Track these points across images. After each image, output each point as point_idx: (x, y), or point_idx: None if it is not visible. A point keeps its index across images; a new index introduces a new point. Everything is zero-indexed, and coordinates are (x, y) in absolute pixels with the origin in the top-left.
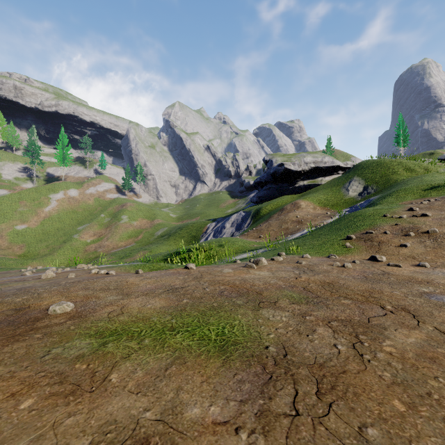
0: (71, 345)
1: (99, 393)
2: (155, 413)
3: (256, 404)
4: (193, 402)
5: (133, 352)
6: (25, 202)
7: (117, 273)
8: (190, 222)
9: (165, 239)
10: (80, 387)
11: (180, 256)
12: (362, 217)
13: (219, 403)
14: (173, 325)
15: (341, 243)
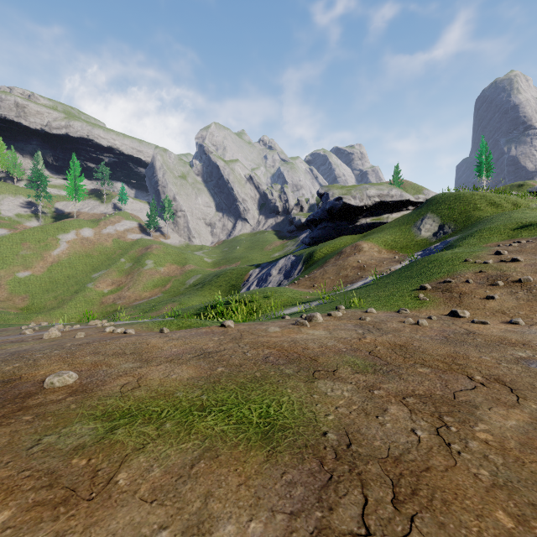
0: (69, 432)
1: (101, 502)
2: (174, 532)
3: (312, 518)
4: (227, 515)
5: (149, 442)
6: (28, 244)
7: (137, 332)
8: (229, 268)
9: (198, 289)
10: (75, 493)
11: (216, 310)
12: (438, 263)
13: (261, 517)
14: (203, 403)
15: (413, 295)
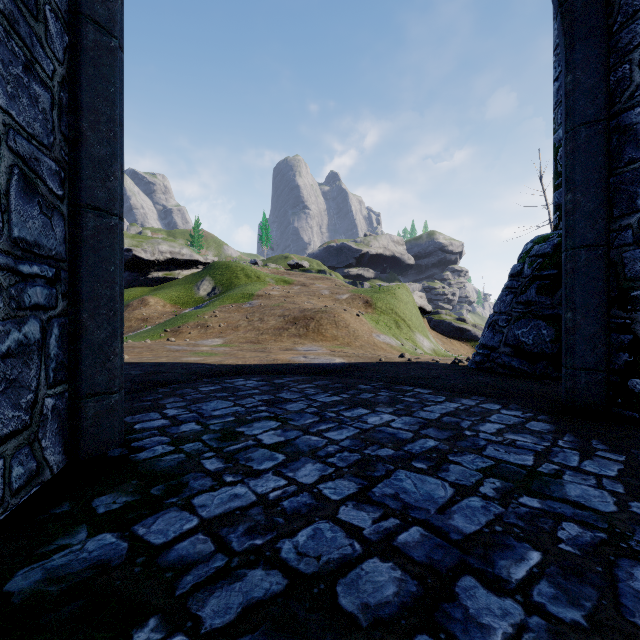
0: None
1: None
2: None
3: None
4: None
5: None
6: None
7: None
8: None
9: None
10: None
11: None
12: (185, 317)
13: None
14: None
15: (159, 334)
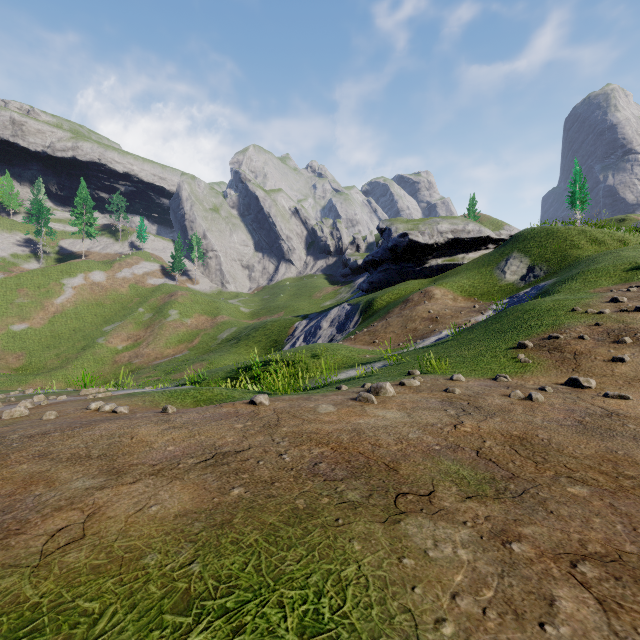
0: None
1: None
2: None
3: None
4: None
5: None
6: (26, 290)
7: (134, 410)
8: (270, 319)
9: (232, 345)
10: None
11: (251, 373)
12: (537, 313)
13: None
14: (191, 586)
15: (509, 355)
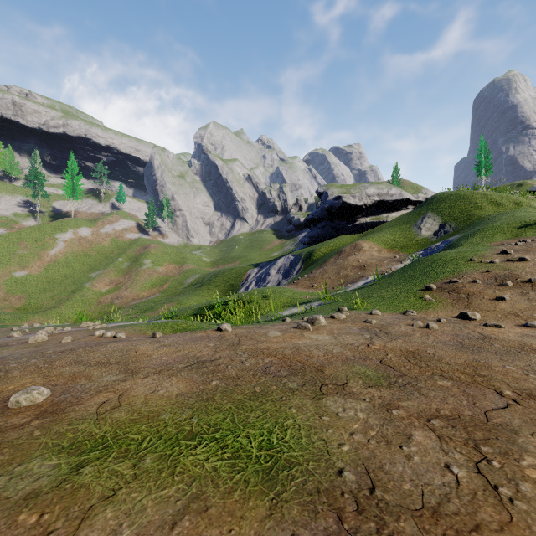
0: (24, 471)
1: None
2: None
3: None
4: None
5: (122, 486)
6: (25, 243)
7: (129, 336)
8: (228, 267)
9: (196, 288)
10: None
11: (214, 311)
12: (442, 262)
13: None
14: (193, 428)
15: (418, 295)
